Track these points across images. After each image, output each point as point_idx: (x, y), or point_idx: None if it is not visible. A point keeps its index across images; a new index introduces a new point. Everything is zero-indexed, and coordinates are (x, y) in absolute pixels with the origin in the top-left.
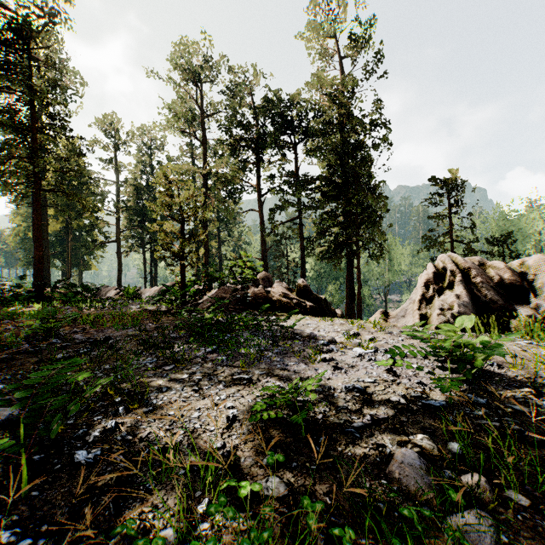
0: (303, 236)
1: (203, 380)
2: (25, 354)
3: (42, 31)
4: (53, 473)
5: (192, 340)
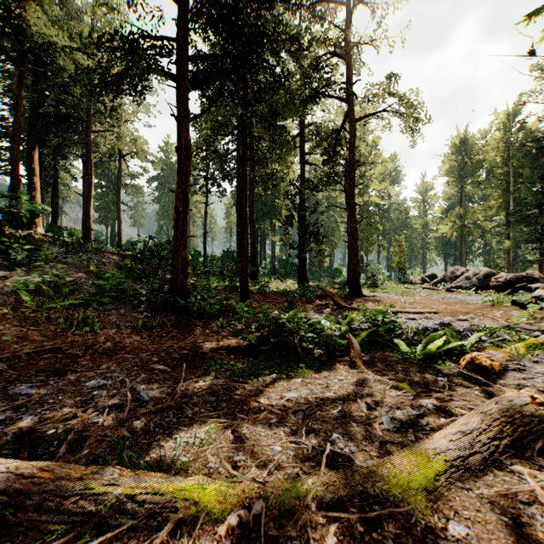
0: (540, 243)
1: None
2: None
3: (367, 203)
4: None
5: None
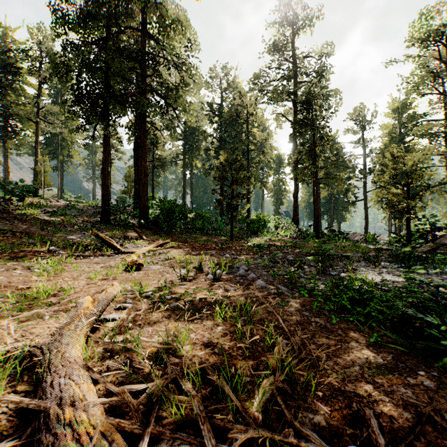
0: None
1: (384, 272)
2: (315, 255)
3: (318, 94)
4: (325, 274)
5: (390, 260)
